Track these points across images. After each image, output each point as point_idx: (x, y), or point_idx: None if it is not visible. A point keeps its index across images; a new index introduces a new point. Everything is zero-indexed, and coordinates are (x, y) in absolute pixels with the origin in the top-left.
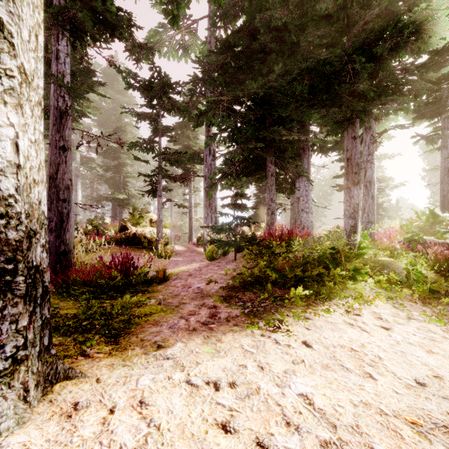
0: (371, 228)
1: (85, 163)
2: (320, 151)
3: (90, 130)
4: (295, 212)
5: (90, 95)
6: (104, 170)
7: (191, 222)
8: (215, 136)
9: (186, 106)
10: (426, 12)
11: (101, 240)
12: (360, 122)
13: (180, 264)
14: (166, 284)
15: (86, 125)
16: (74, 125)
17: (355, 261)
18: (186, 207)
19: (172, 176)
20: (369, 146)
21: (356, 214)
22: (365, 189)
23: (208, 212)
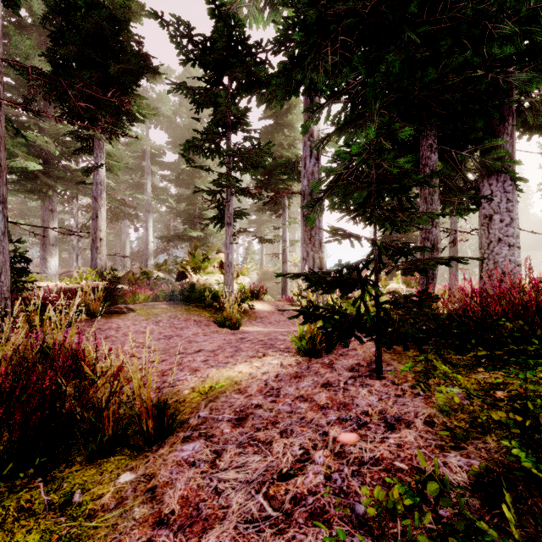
0: None
1: (157, 194)
2: (531, 126)
3: (163, 154)
4: (481, 246)
5: (162, 109)
6: (176, 201)
7: (286, 267)
8: (318, 111)
9: (271, 73)
10: None
11: (147, 293)
12: None
13: (242, 354)
14: (152, 465)
15: (156, 146)
16: (133, 142)
17: None
18: (272, 241)
19: (248, 190)
20: None
21: None
22: None
23: (308, 251)
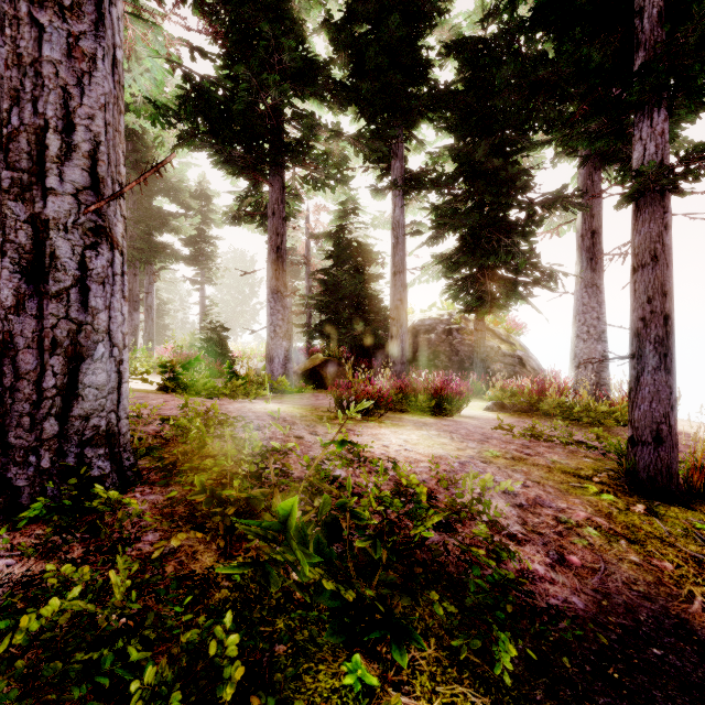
0: (152, 345)
1: None
2: None
3: None
4: None
5: None
6: None
7: None
8: None
9: None
10: (175, 222)
11: None
12: (141, 262)
13: None
14: None
15: None
16: None
17: (132, 356)
18: None
19: None
20: (150, 277)
21: (136, 332)
22: (147, 313)
23: None
